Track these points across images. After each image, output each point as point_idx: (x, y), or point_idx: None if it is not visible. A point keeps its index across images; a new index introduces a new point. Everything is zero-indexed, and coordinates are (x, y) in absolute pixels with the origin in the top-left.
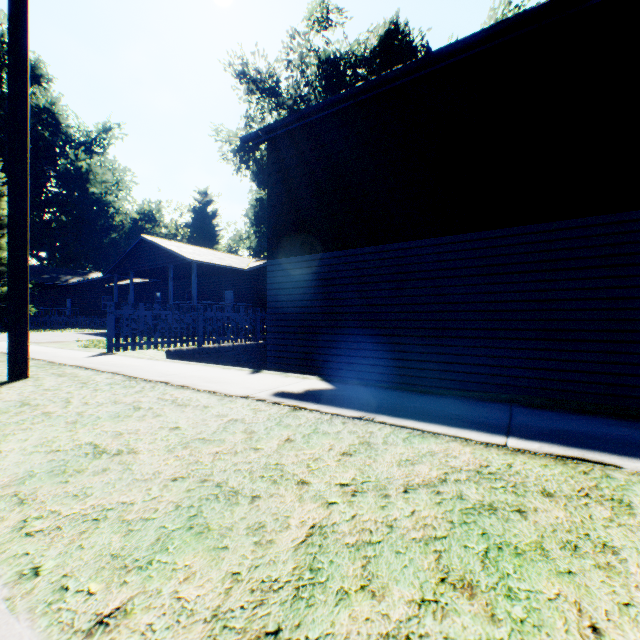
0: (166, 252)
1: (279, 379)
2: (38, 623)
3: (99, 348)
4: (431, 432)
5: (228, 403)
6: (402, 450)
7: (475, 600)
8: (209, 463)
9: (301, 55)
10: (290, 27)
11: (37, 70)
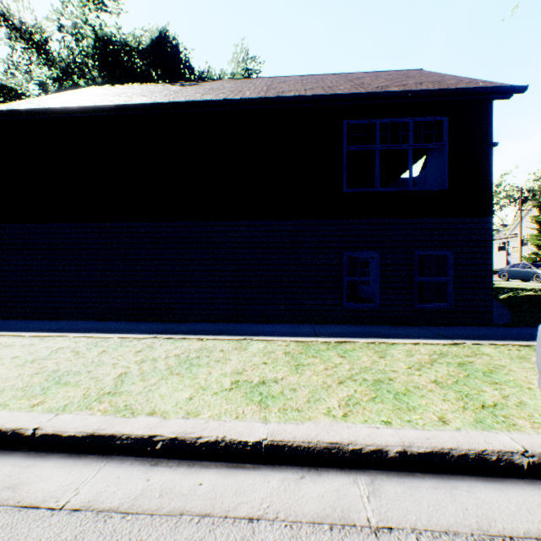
0: None
1: None
2: None
3: None
4: (6, 335)
5: None
6: None
7: None
8: None
9: (75, 24)
10: None
11: None
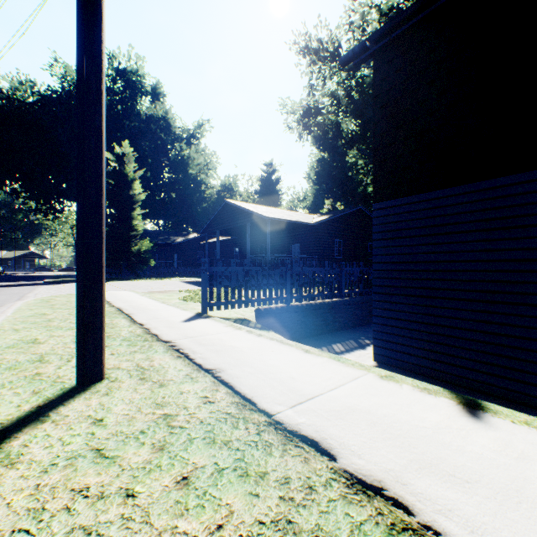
0: (244, 212)
1: None
2: None
3: (194, 302)
4: None
5: None
6: None
7: None
8: None
9: (362, 14)
10: None
11: (157, 90)
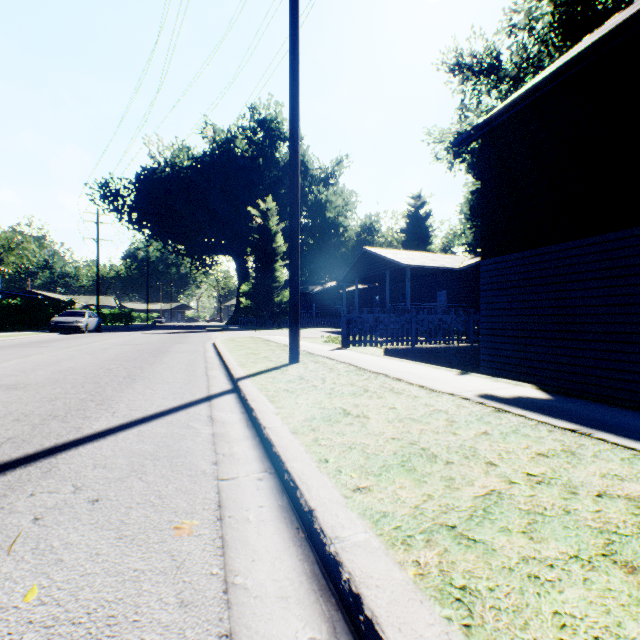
0: (383, 260)
1: (487, 383)
2: (332, 479)
3: (335, 344)
4: None
5: (434, 396)
6: (613, 466)
7: (631, 575)
8: (416, 434)
9: (527, 12)
10: None
11: None
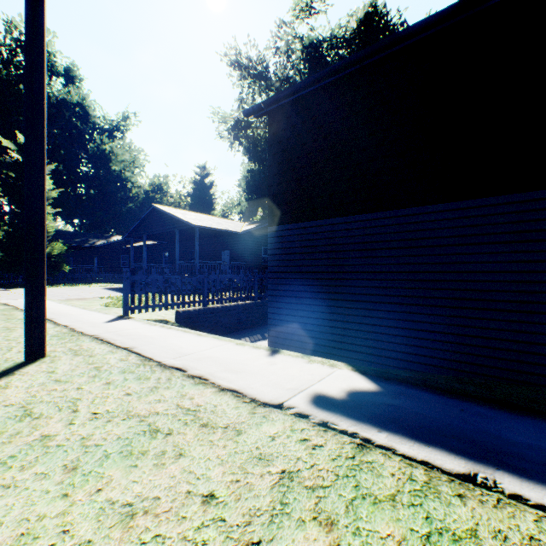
0: (173, 218)
1: (304, 367)
2: None
3: (117, 307)
4: None
5: (264, 423)
6: None
7: None
8: None
9: (287, 42)
10: (278, 18)
11: (72, 72)
